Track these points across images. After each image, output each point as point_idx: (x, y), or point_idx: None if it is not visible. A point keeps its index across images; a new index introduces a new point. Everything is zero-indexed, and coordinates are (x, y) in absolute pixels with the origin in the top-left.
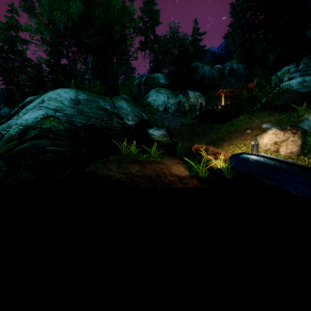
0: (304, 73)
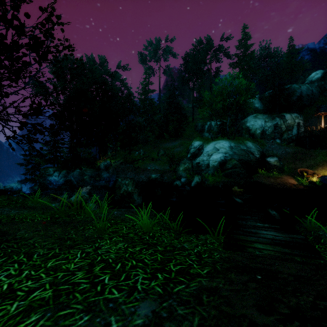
0: None
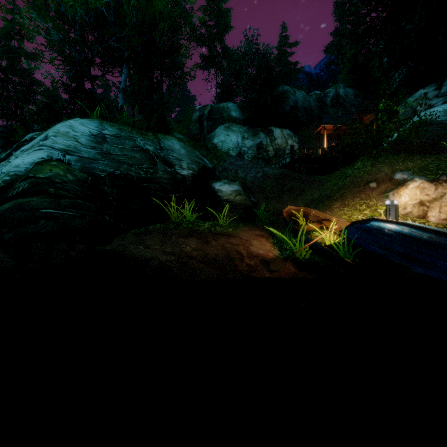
0: None
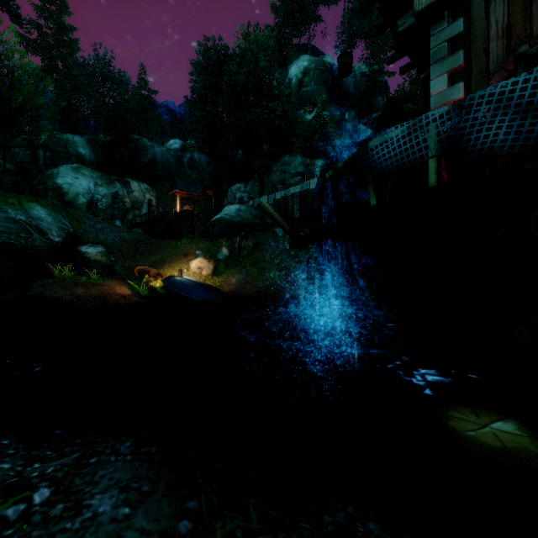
0: (250, 195)
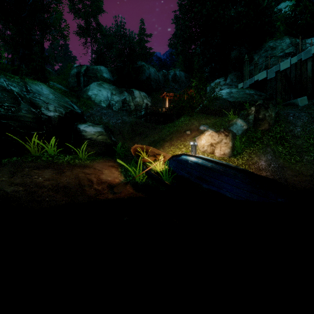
0: (230, 87)
